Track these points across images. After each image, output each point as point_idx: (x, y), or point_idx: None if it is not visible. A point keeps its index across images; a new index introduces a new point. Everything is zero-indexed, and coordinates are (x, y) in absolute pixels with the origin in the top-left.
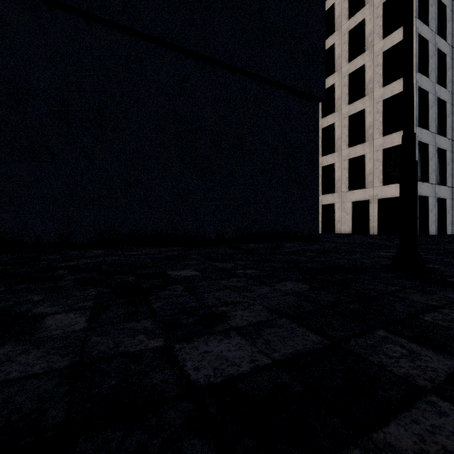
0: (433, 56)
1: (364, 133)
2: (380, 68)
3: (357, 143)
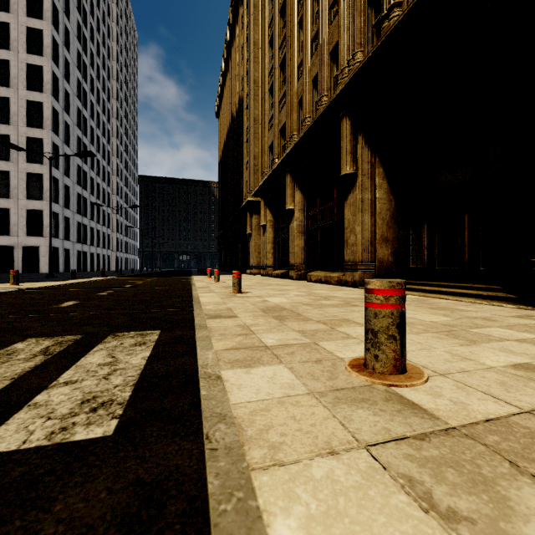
0: (62, 157)
1: (10, 190)
2: (25, 147)
3: (2, 196)
